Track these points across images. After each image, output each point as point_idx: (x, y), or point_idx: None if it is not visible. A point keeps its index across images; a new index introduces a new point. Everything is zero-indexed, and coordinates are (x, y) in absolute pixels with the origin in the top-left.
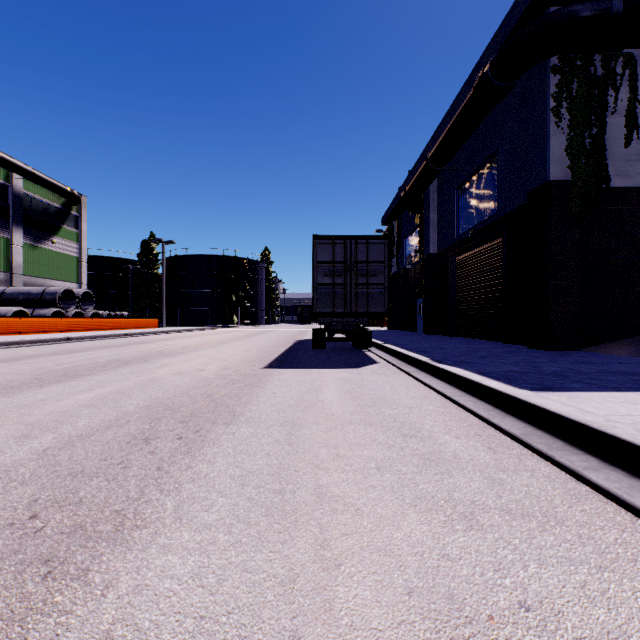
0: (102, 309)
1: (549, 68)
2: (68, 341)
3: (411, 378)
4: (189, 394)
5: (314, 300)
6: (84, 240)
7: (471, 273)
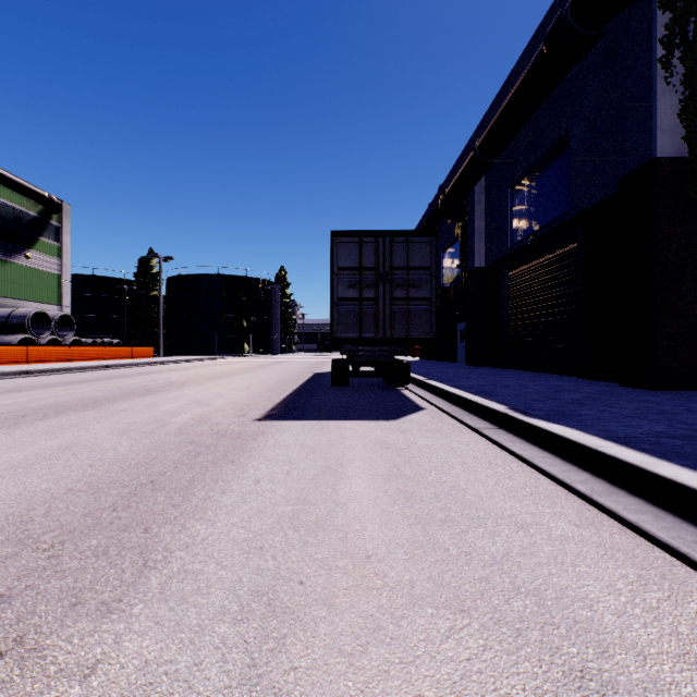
0: (93, 336)
1: (656, 3)
2: (24, 375)
3: (485, 440)
4: (99, 485)
5: (333, 321)
6: (67, 255)
7: (530, 290)
